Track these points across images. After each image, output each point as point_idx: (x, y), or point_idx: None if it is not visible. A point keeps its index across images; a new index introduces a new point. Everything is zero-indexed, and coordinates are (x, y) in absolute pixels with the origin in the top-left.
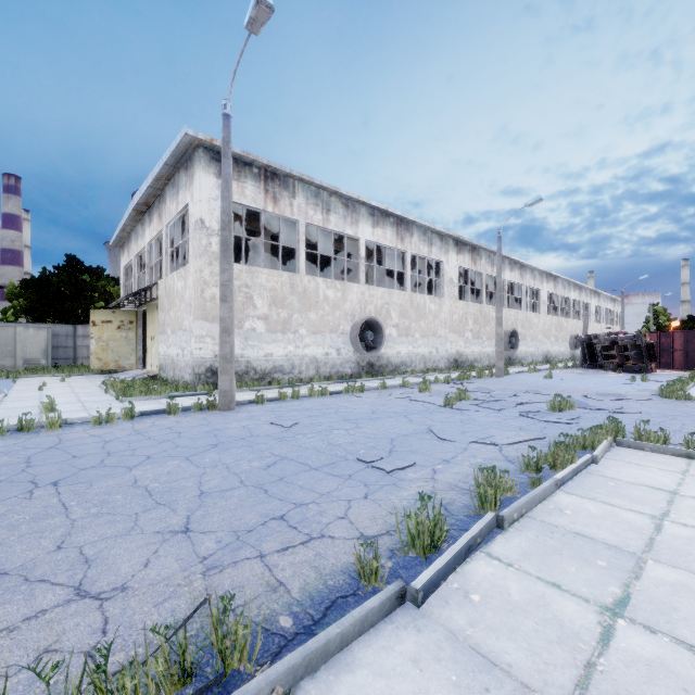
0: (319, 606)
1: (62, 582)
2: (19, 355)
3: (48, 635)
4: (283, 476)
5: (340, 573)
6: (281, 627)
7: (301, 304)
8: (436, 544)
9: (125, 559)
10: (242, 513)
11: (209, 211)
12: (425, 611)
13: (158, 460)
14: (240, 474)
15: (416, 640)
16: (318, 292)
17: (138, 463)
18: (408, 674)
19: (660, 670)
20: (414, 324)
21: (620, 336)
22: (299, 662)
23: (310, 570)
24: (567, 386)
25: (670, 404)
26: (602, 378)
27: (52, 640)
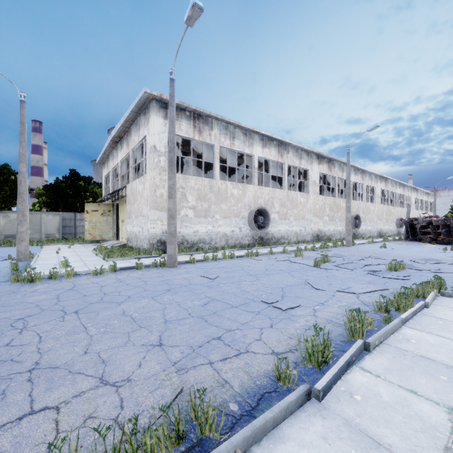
0: (254, 398)
1: (91, 374)
2: (43, 231)
3: (89, 407)
4: (215, 311)
5: (263, 377)
6: (231, 410)
7: (216, 199)
8: (325, 360)
9: (126, 362)
10: (193, 334)
11: (159, 140)
12: (324, 405)
13: (135, 299)
14: (188, 309)
15: (323, 424)
16: (227, 191)
17: (123, 300)
18: (322, 447)
19: None
20: (289, 211)
21: (434, 218)
22: (249, 434)
23: (243, 374)
24: (397, 253)
25: None
26: (421, 248)
27: (92, 410)
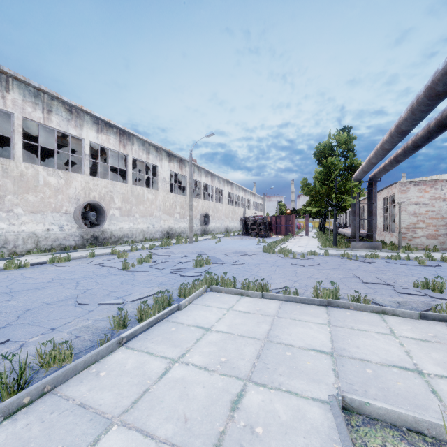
0: None
1: None
2: None
3: None
4: None
5: None
6: None
7: (16, 187)
8: None
9: None
10: None
11: None
12: None
13: None
14: None
15: None
16: (38, 178)
17: None
18: None
19: None
20: (134, 207)
21: (257, 217)
22: None
23: None
24: (224, 247)
25: (264, 256)
26: (246, 241)
27: None
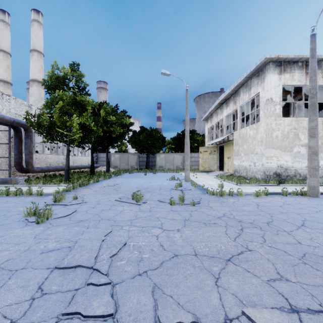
0: None
1: None
2: (174, 164)
3: None
4: None
5: None
6: None
7: None
8: None
9: None
10: None
11: (274, 93)
12: None
13: None
14: None
15: None
16: None
17: None
18: None
19: None
20: None
21: None
22: None
23: None
24: None
25: None
26: None
27: None
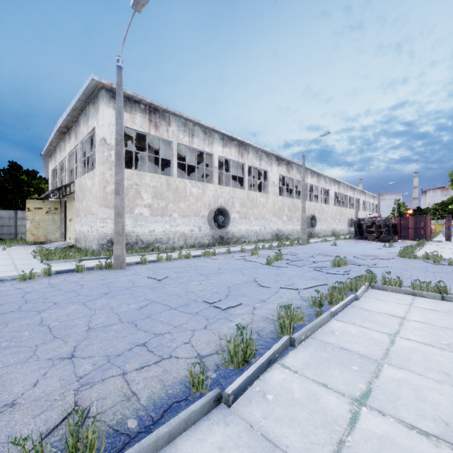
0: (159, 410)
1: None
2: None
3: None
4: (151, 314)
5: (178, 384)
6: (128, 428)
7: (174, 197)
8: (247, 360)
9: (19, 381)
10: (116, 342)
11: (109, 132)
12: (234, 409)
13: (61, 305)
14: (120, 313)
15: (224, 432)
16: (186, 189)
17: (46, 307)
18: None
19: (386, 443)
20: (250, 211)
21: (377, 219)
22: None
23: (157, 383)
24: (344, 250)
25: (405, 261)
26: (366, 245)
27: None
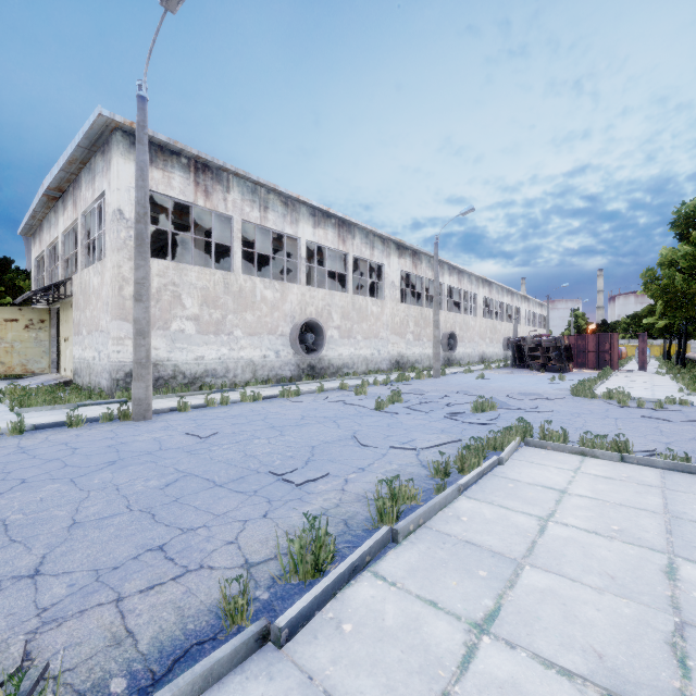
0: (167, 659)
1: None
2: None
3: None
4: (180, 496)
5: (206, 613)
6: (110, 693)
7: (236, 304)
8: (320, 568)
9: None
10: (115, 545)
11: (128, 201)
12: (288, 651)
13: (33, 485)
14: (130, 496)
15: (264, 691)
16: (255, 292)
17: (6, 489)
18: None
19: (511, 692)
20: (356, 326)
21: (544, 338)
22: None
23: (171, 613)
24: (495, 386)
25: (578, 402)
26: (527, 378)
27: None
